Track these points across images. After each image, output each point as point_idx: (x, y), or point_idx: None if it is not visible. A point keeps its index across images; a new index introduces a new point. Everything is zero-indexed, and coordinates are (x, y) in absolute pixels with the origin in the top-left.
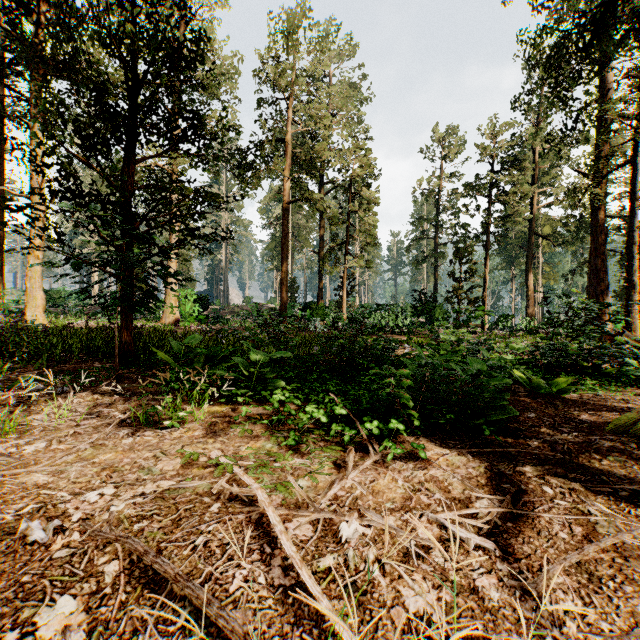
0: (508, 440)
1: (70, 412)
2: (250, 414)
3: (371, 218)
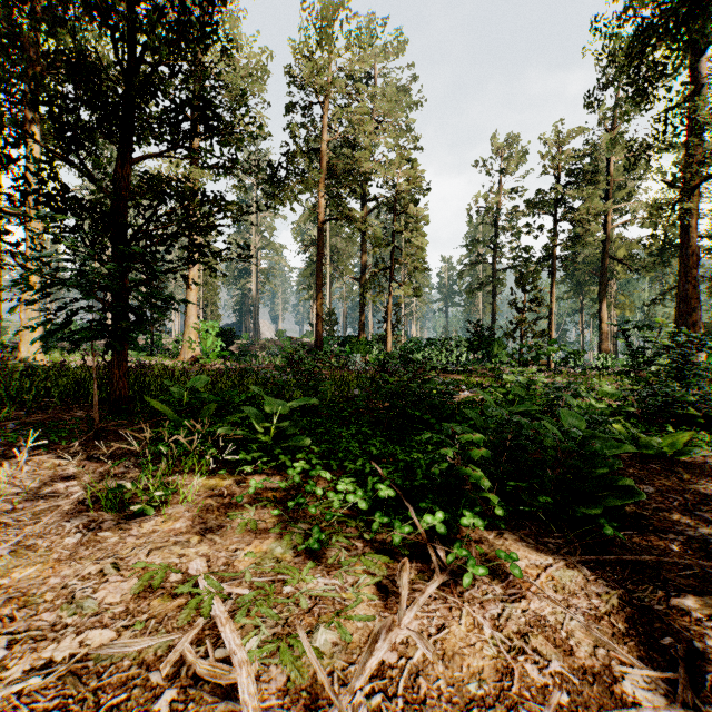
0: (633, 537)
1: (12, 487)
2: (261, 490)
3: (420, 239)
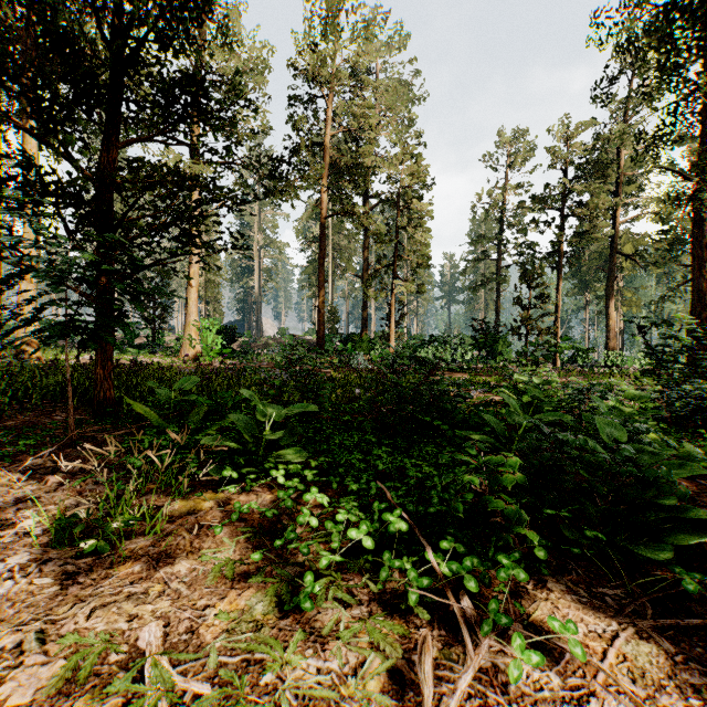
0: None
1: None
2: (247, 514)
3: (424, 235)
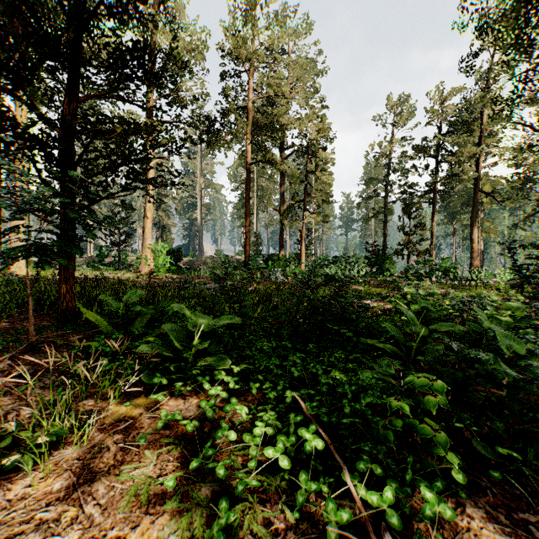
0: None
1: None
2: (173, 421)
3: (328, 177)
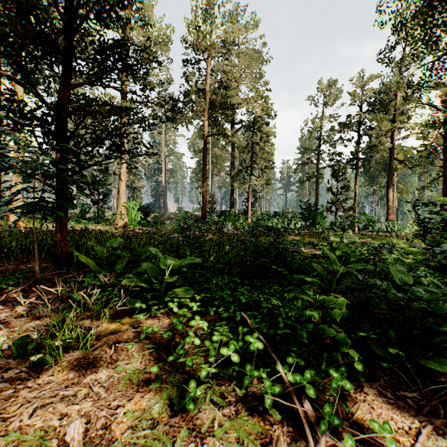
0: None
1: None
2: (151, 334)
3: (270, 147)
